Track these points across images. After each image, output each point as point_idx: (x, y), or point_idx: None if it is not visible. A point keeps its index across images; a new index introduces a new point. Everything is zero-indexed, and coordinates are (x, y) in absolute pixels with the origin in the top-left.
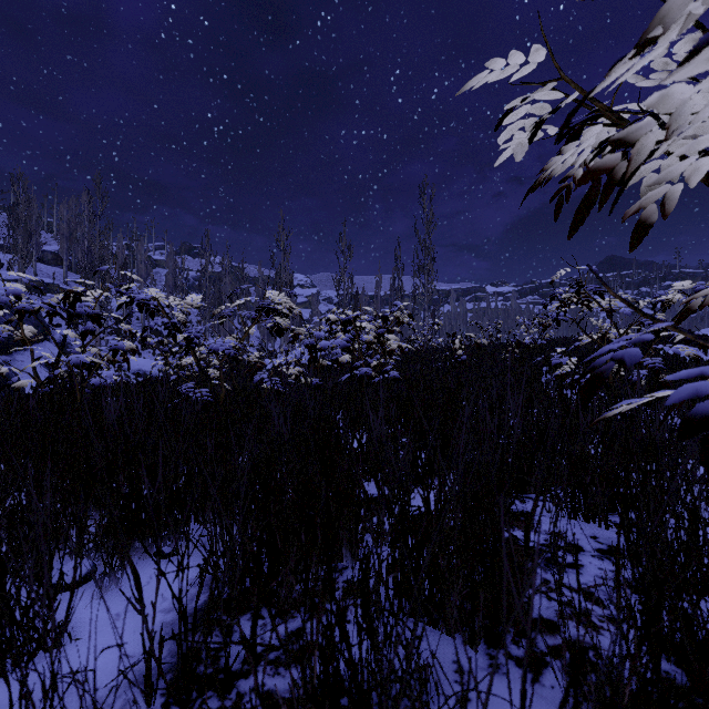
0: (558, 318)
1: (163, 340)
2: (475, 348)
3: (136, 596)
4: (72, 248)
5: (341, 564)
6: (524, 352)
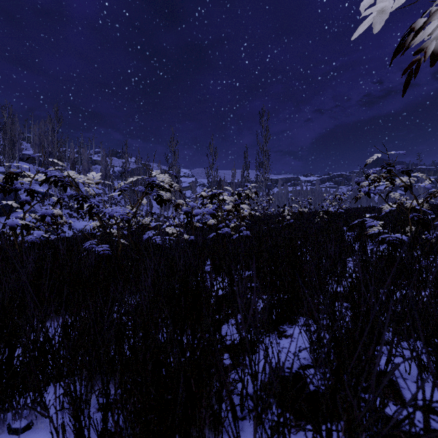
0: (369, 192)
1: None
2: (296, 215)
3: None
4: (41, 152)
5: None
6: (330, 217)
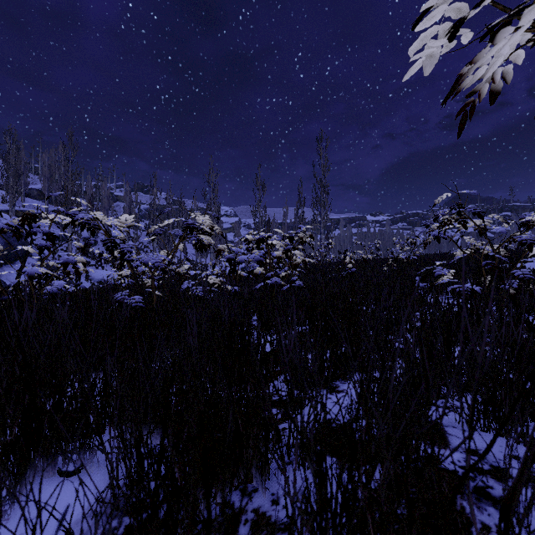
0: (439, 236)
1: (115, 256)
2: (361, 262)
3: (21, 534)
4: (52, 186)
5: (251, 484)
6: (400, 265)
